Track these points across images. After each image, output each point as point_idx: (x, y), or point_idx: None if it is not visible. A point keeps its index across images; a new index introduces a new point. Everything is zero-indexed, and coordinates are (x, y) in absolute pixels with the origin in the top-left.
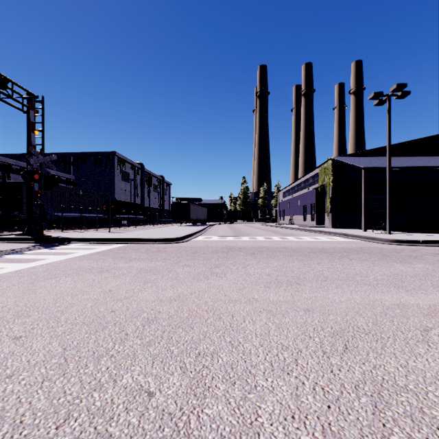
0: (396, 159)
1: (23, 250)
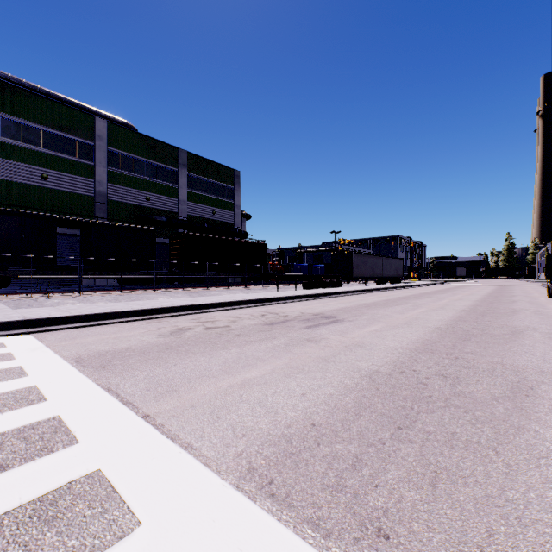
0: None
1: None
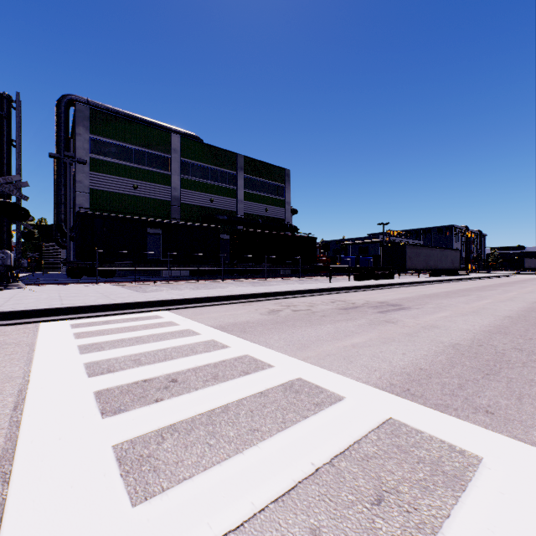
0: None
1: None
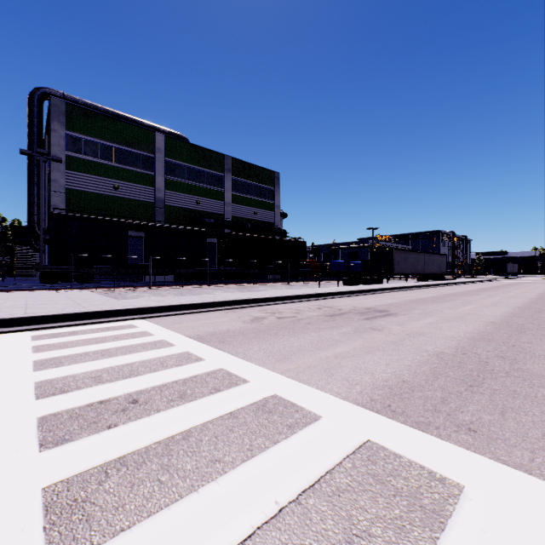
0: None
1: None
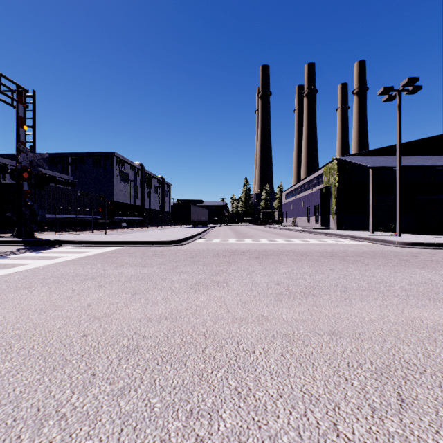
0: (405, 158)
1: (8, 253)
